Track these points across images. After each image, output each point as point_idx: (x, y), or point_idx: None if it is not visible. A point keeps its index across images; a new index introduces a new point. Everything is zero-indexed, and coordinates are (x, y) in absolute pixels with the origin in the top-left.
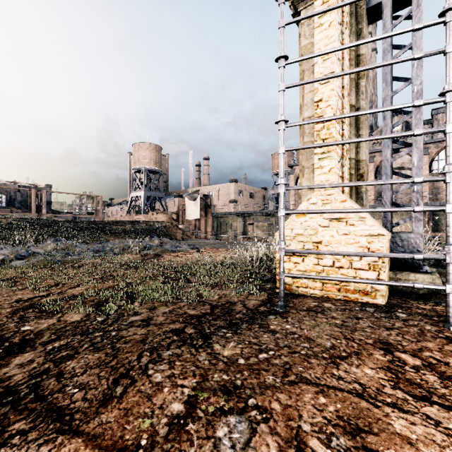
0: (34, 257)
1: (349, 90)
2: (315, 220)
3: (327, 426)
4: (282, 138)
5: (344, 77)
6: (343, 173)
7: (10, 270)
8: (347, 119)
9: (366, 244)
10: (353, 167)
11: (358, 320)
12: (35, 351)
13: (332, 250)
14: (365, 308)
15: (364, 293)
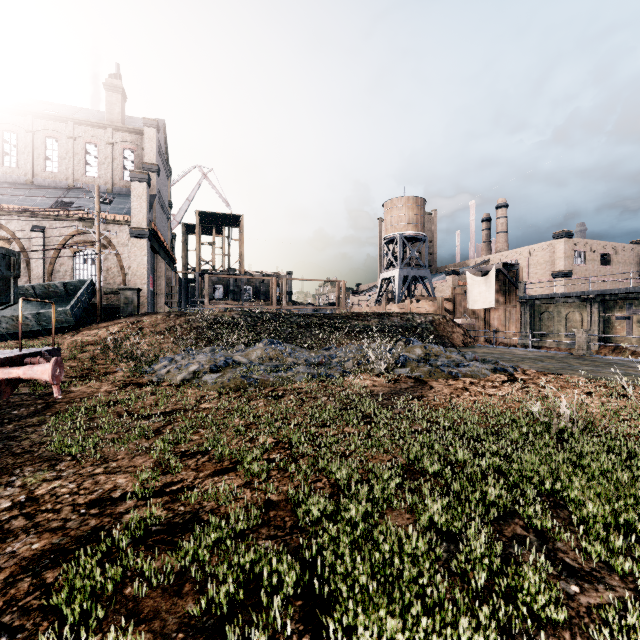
0: (231, 370)
1: None
2: None
3: None
4: None
5: None
6: None
7: (193, 391)
8: None
9: None
10: None
11: None
12: None
13: None
14: None
15: None
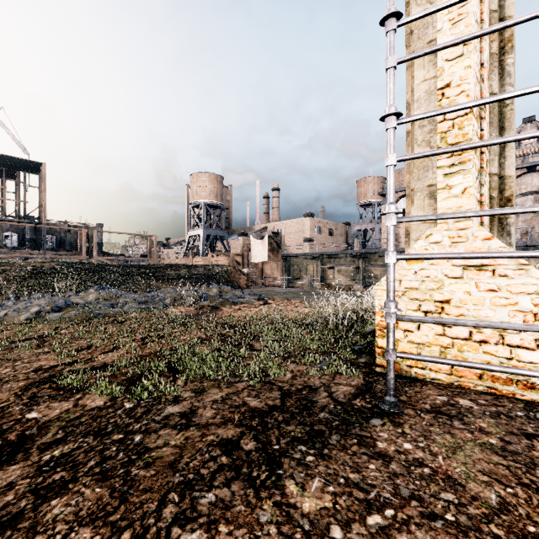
0: (73, 309)
1: (489, 72)
2: (438, 268)
3: None
4: (392, 142)
5: (483, 49)
6: (482, 195)
7: (43, 325)
8: (487, 115)
9: (531, 306)
10: (495, 187)
11: (531, 441)
12: (26, 462)
13: (467, 314)
14: (534, 414)
15: (526, 385)
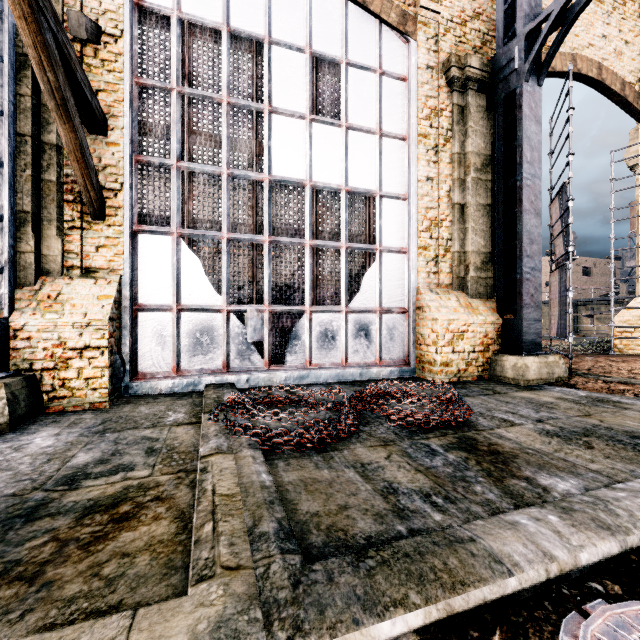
0: None
1: None
2: (639, 312)
3: (617, 359)
4: (612, 274)
5: None
6: None
7: None
8: None
9: None
10: None
11: None
12: None
13: None
14: None
15: None
